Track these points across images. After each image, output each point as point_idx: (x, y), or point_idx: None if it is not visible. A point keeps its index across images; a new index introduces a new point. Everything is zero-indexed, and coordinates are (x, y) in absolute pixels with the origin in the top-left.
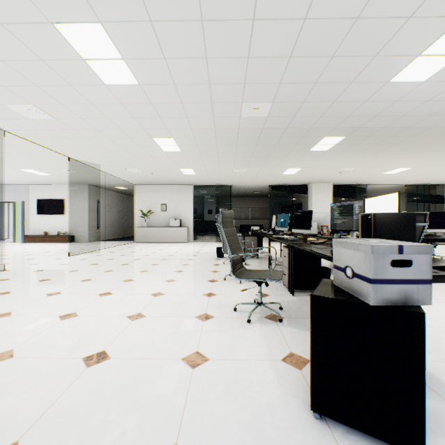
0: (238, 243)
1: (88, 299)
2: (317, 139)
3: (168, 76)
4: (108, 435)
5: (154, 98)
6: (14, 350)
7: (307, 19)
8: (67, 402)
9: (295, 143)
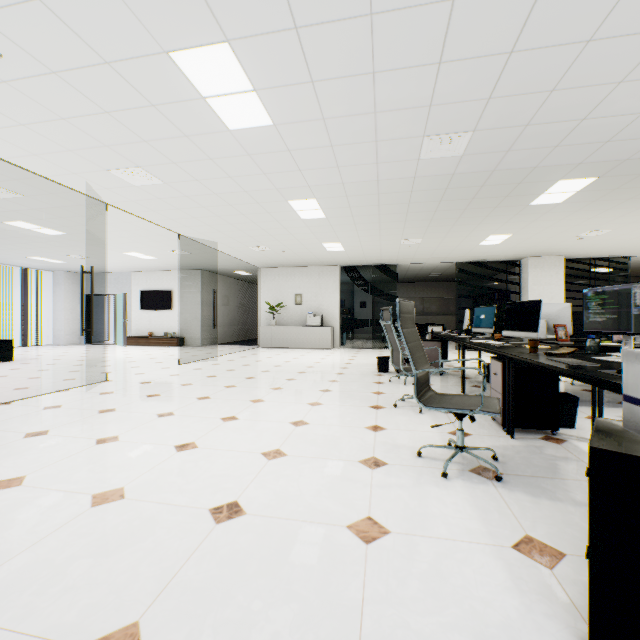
0: (423, 352)
1: (208, 424)
2: (545, 185)
3: (315, 108)
4: (255, 634)
5: (292, 143)
6: (124, 488)
7: None
8: (194, 572)
9: (506, 194)
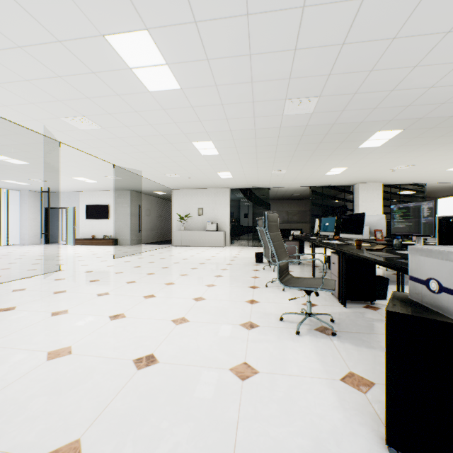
0: (284, 249)
1: (134, 301)
2: (368, 134)
3: (210, 78)
4: (163, 444)
5: (194, 101)
6: (71, 346)
7: None
8: (121, 403)
9: (342, 140)
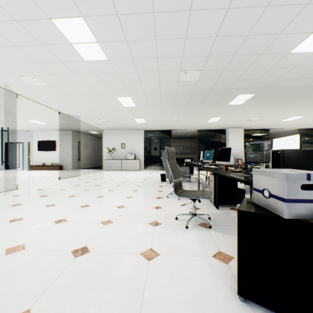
0: (178, 171)
1: (73, 209)
2: (234, 96)
3: (128, 53)
4: (91, 307)
5: (118, 69)
6: (25, 244)
7: (230, 8)
8: (62, 282)
9: (218, 99)
